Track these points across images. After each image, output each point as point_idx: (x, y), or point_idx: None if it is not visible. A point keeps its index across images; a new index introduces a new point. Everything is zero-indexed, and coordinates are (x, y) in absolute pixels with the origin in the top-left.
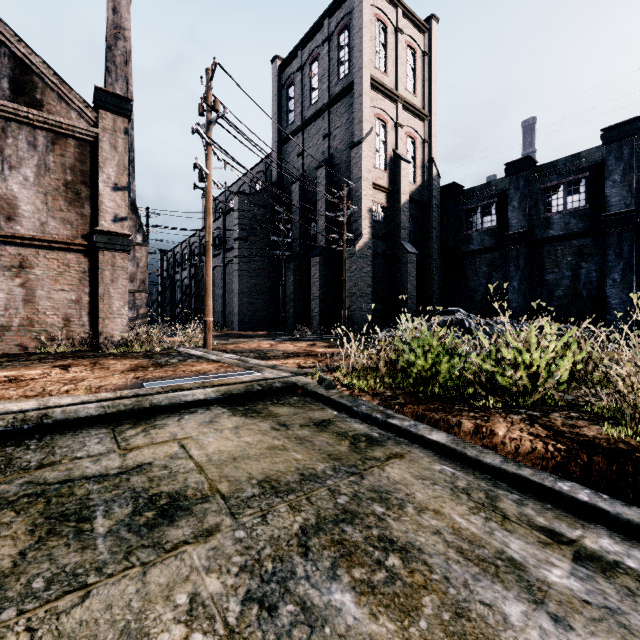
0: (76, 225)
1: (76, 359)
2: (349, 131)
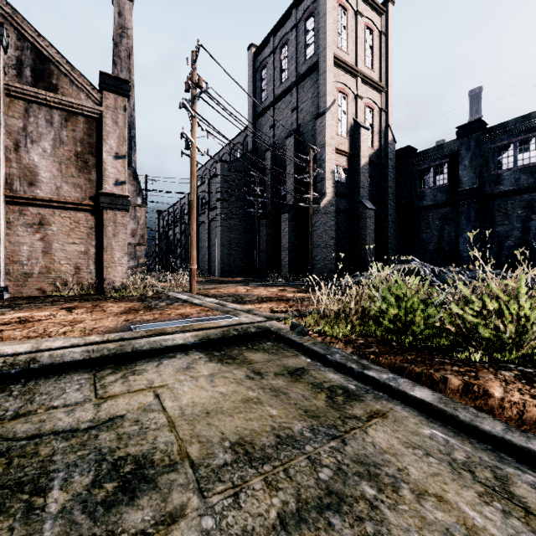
0: (85, 189)
1: (82, 302)
2: (314, 104)
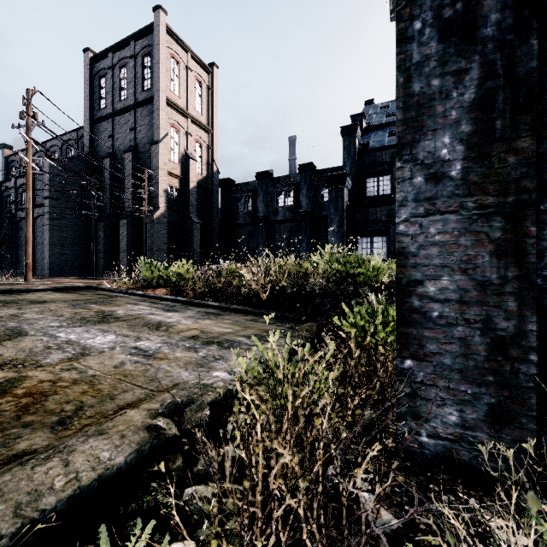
0: None
1: None
2: (151, 131)
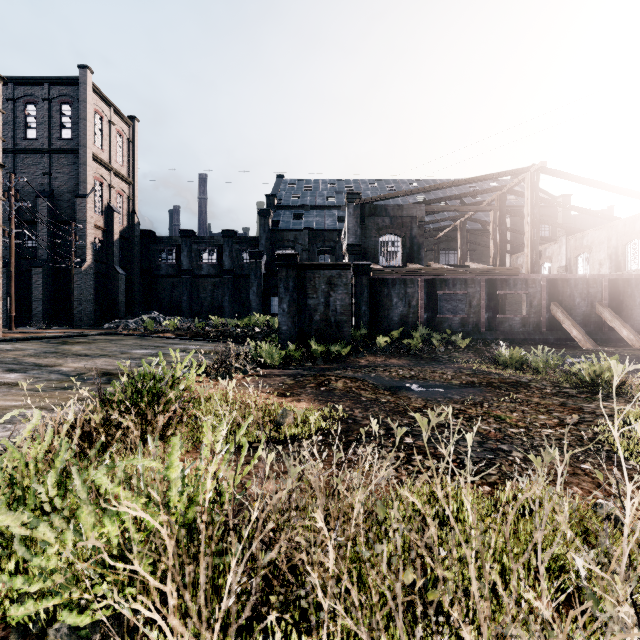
0: None
1: None
2: (72, 181)
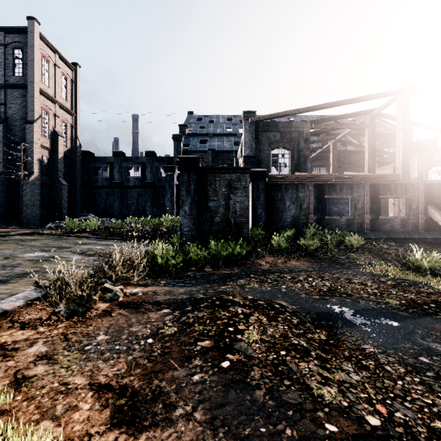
0: None
1: None
2: (23, 110)
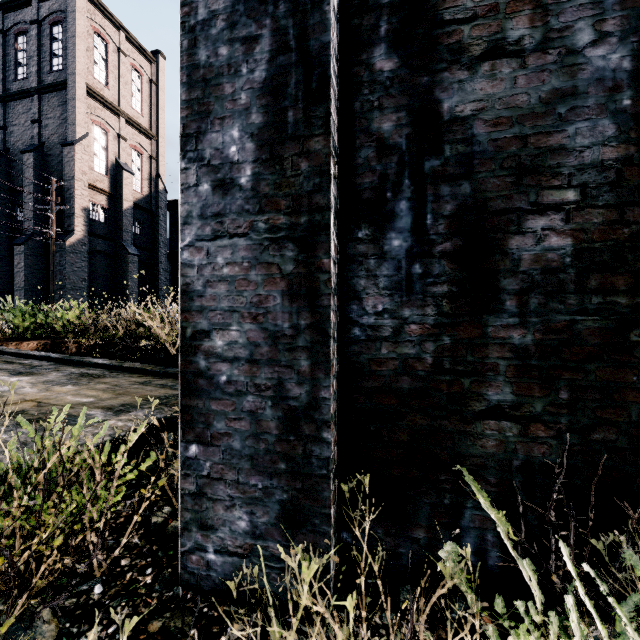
0: None
1: None
2: (63, 127)
